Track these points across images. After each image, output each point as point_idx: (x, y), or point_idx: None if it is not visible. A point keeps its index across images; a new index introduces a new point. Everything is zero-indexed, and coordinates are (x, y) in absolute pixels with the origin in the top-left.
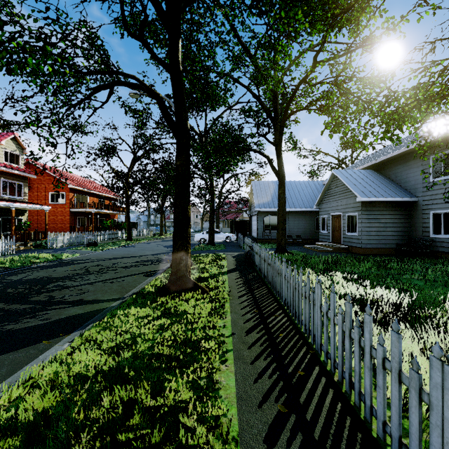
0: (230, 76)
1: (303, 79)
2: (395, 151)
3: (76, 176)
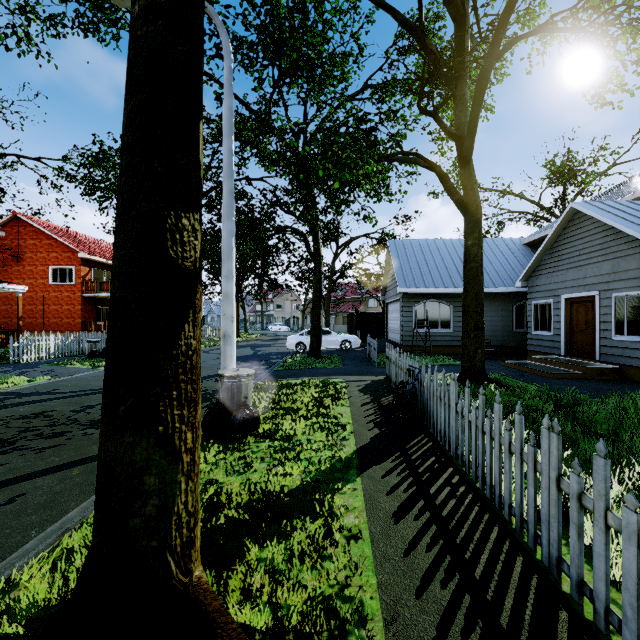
0: None
1: None
2: None
3: (100, 242)
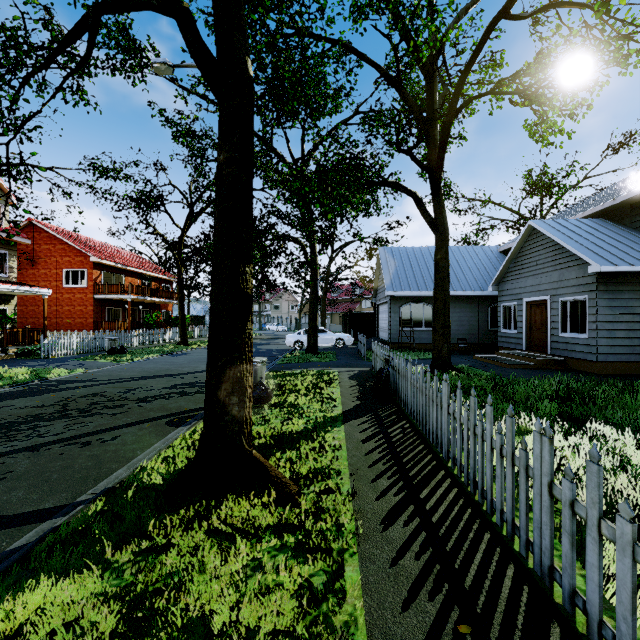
0: (346, 44)
1: (502, 11)
2: None
3: (107, 246)
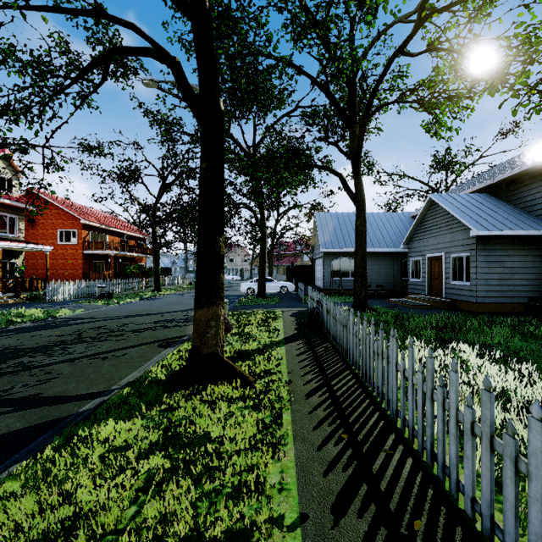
0: (287, 60)
1: (399, 49)
2: (524, 164)
3: (93, 210)
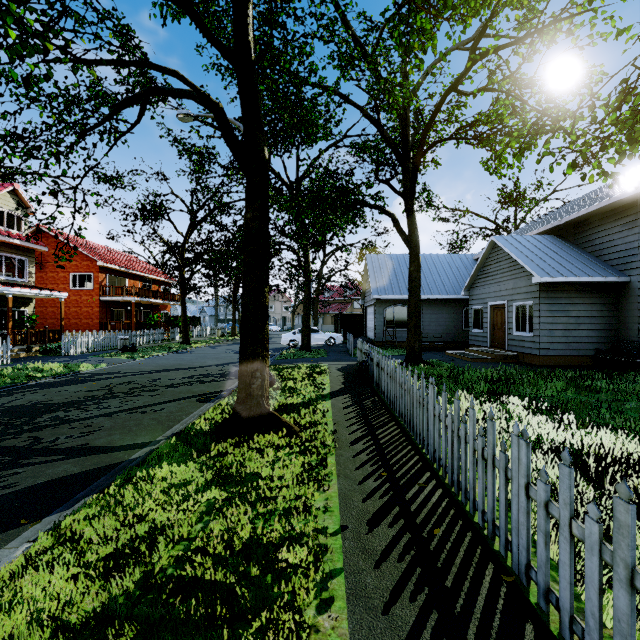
0: (334, 90)
1: (452, 86)
2: (592, 204)
3: (109, 249)
